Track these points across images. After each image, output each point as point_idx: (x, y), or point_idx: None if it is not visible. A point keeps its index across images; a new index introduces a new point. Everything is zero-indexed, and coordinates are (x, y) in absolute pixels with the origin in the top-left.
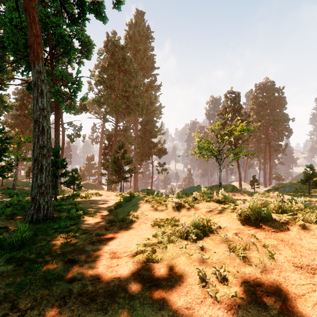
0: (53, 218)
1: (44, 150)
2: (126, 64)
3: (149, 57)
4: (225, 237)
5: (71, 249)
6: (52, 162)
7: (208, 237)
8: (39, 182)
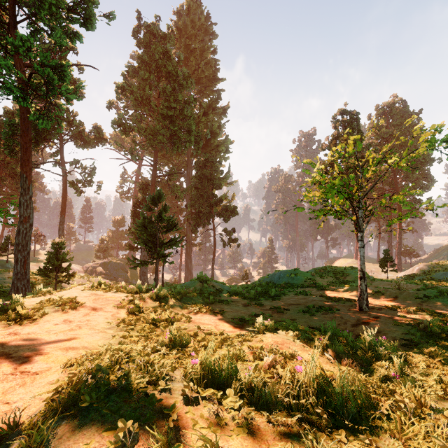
0: None
1: None
2: (169, 64)
3: (209, 62)
4: None
5: None
6: None
7: None
8: None
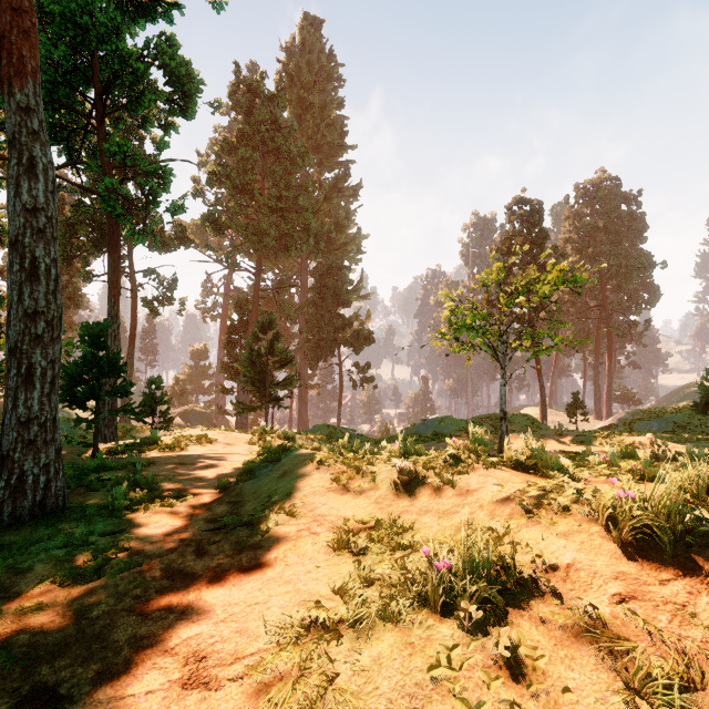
0: (64, 509)
1: (37, 325)
2: (279, 135)
3: (333, 123)
4: (587, 614)
5: (64, 638)
6: (87, 360)
7: (522, 609)
8: (23, 411)
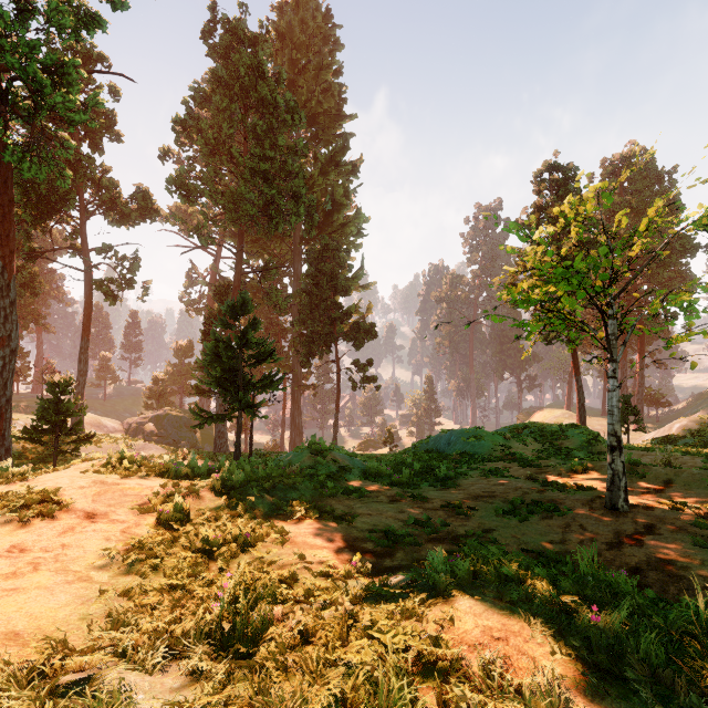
0: None
1: None
2: (263, 86)
3: (329, 88)
4: None
5: None
6: None
7: None
8: None
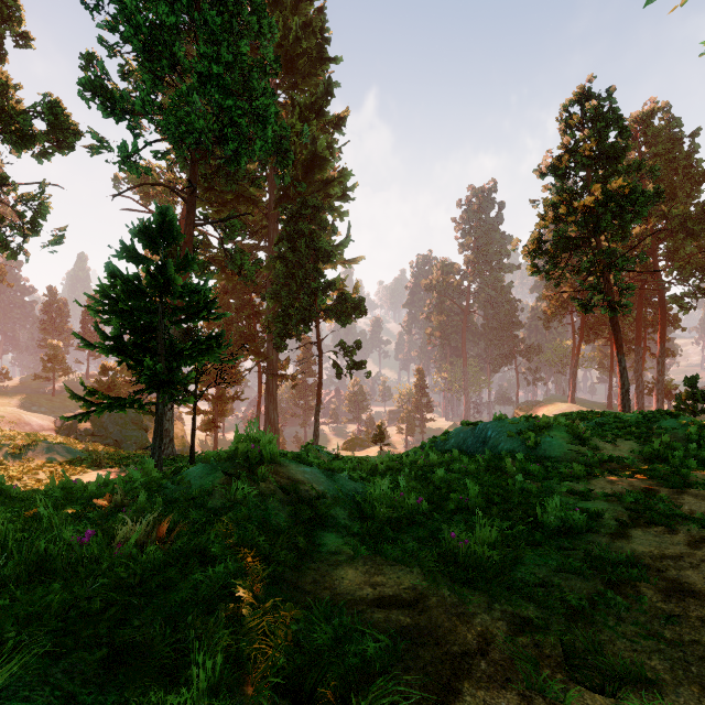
0: None
1: None
2: None
3: (310, 23)
4: None
5: None
6: None
7: None
8: None
